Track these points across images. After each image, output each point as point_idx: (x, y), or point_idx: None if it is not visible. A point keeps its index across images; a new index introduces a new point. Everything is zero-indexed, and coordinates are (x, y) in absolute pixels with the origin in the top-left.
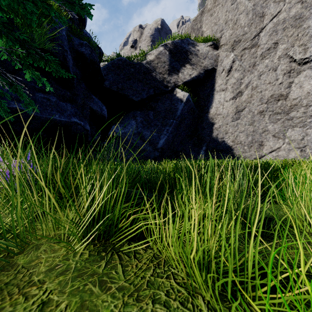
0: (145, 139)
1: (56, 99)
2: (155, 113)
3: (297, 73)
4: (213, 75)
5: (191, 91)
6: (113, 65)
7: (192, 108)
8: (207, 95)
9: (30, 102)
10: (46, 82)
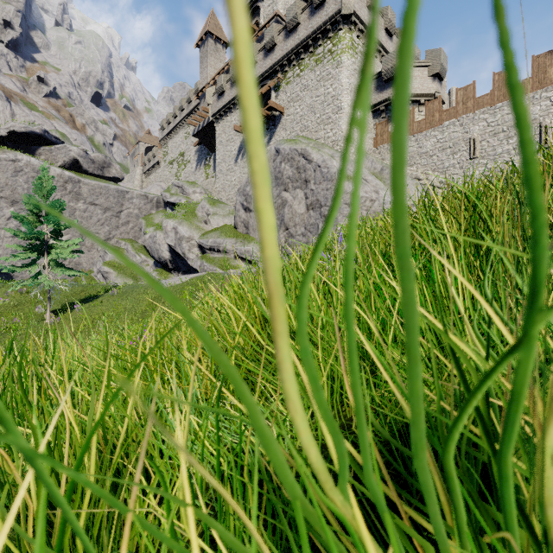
0: None
1: None
2: None
3: None
4: None
5: None
6: None
7: None
8: None
9: None
10: None
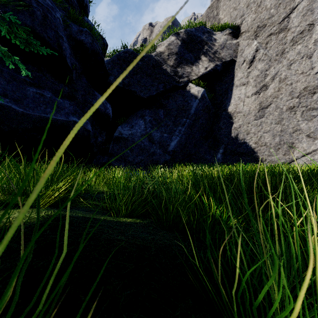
0: (154, 141)
1: (51, 95)
2: (166, 111)
3: None
4: (232, 67)
5: (207, 87)
6: (118, 58)
7: (208, 106)
8: (225, 90)
9: None
10: (19, 63)
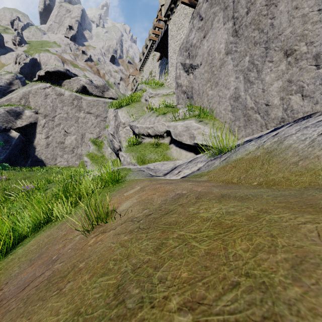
0: None
1: None
2: None
3: (67, 136)
4: (35, 125)
5: (22, 130)
6: None
7: (23, 140)
8: (33, 133)
9: None
10: None
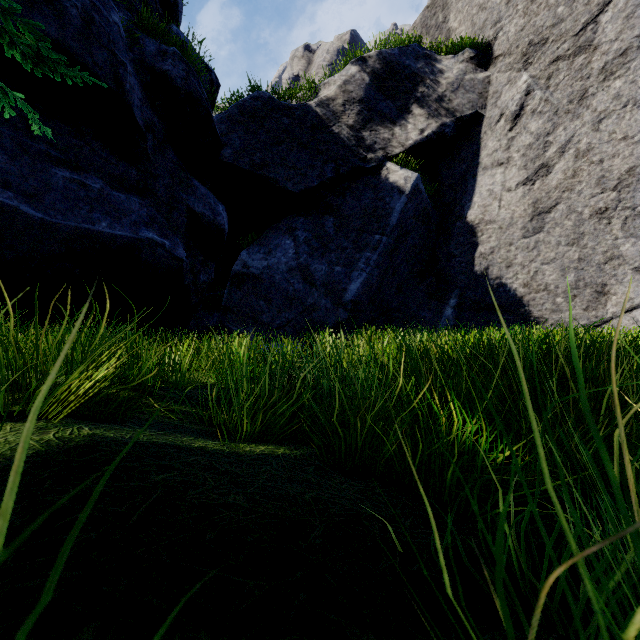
0: (316, 281)
1: (102, 185)
2: (339, 220)
3: None
4: (475, 130)
5: (423, 170)
6: (242, 111)
7: (426, 209)
8: (461, 178)
9: None
10: (25, 106)
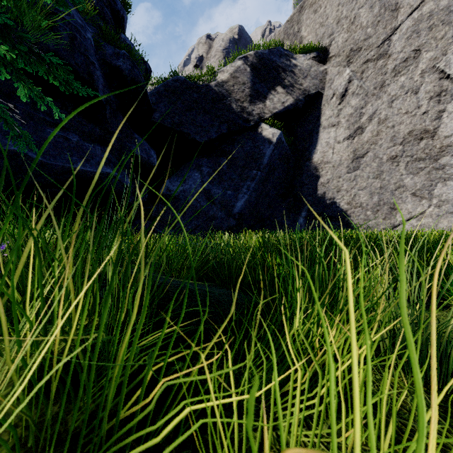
0: (215, 200)
1: (78, 139)
2: (230, 161)
3: (452, 96)
4: (317, 103)
5: (285, 128)
6: (166, 88)
7: (286, 153)
8: (309, 133)
9: (23, 135)
10: (53, 104)
